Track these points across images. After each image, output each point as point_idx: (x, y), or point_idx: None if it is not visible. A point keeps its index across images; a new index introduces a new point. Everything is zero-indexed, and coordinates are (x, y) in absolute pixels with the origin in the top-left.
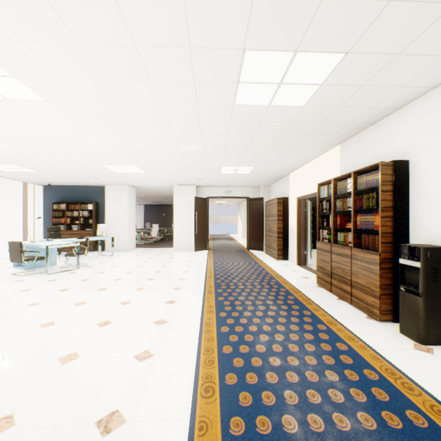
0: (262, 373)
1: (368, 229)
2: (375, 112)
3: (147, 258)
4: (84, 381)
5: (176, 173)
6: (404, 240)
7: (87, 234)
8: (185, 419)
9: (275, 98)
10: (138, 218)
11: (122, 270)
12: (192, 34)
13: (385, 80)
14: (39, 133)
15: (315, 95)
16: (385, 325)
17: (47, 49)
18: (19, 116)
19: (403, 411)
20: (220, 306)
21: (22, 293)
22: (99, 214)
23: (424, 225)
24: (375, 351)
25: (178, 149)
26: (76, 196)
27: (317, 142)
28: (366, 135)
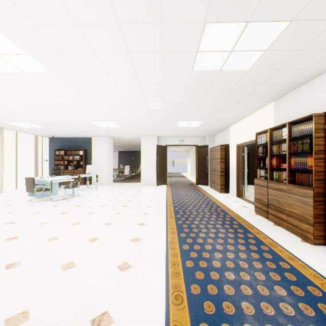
0: (220, 286)
1: (302, 169)
2: (308, 73)
3: (121, 190)
4: (80, 285)
5: (143, 127)
6: None
7: (79, 172)
8: (161, 322)
9: (225, 63)
10: (114, 161)
11: (104, 199)
12: (164, 11)
13: (321, 44)
14: (46, 98)
15: (259, 60)
16: (318, 248)
17: (53, 31)
18: (32, 85)
19: None
20: (180, 228)
21: (34, 215)
22: (87, 158)
23: None
24: (314, 270)
25: (146, 108)
26: (71, 145)
27: (255, 100)
28: (298, 93)
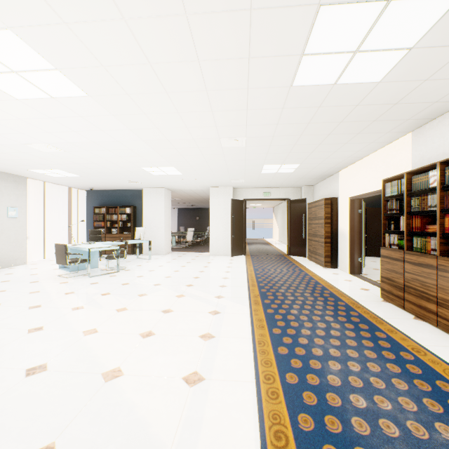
0: (345, 418)
1: None
2: None
3: (183, 262)
4: (129, 407)
5: (213, 174)
6: None
7: (126, 237)
8: None
9: (344, 73)
10: (172, 222)
11: (160, 274)
12: None
13: None
14: (82, 134)
15: (399, 65)
16: None
17: (90, 31)
18: (63, 116)
19: None
20: (272, 321)
21: (66, 296)
22: (137, 218)
23: None
24: None
25: (219, 147)
26: (115, 200)
27: (383, 131)
28: None
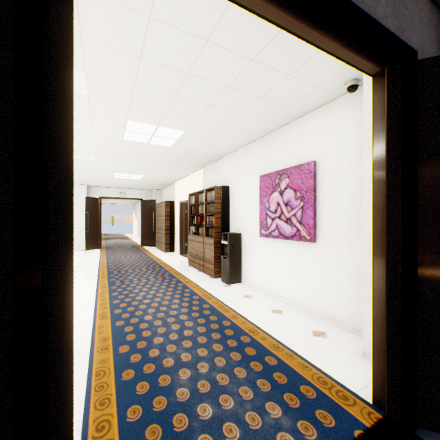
0: (138, 306)
1: (211, 225)
2: (215, 155)
3: None
4: None
5: None
6: (227, 231)
7: None
8: (90, 327)
9: (151, 141)
10: None
11: None
12: (92, 108)
13: (212, 144)
14: None
15: (177, 143)
16: (216, 279)
17: None
18: None
19: (202, 305)
20: (113, 284)
21: None
22: None
23: (234, 222)
24: (204, 289)
25: None
26: None
27: (188, 165)
28: (214, 166)
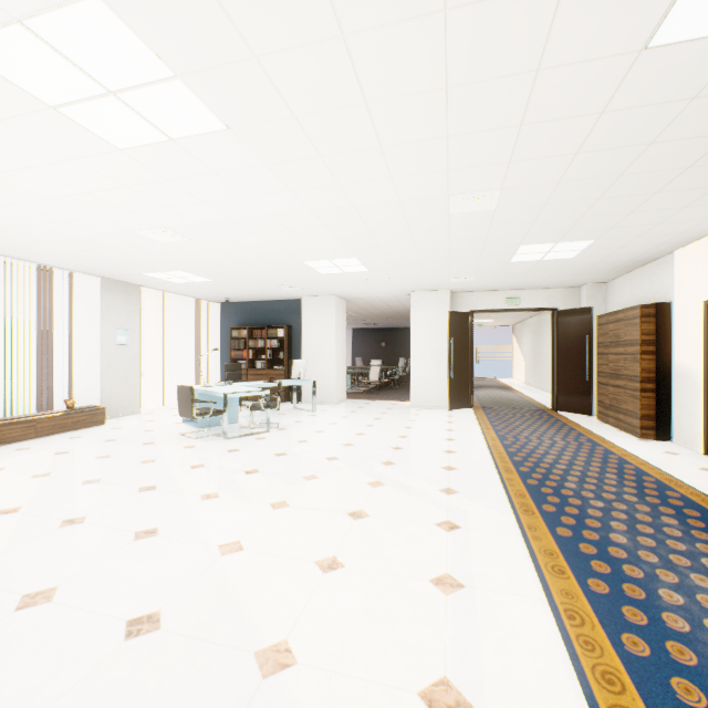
0: None
1: None
2: None
3: (368, 418)
4: None
5: (421, 267)
6: None
7: (277, 375)
8: None
9: None
10: None
11: (334, 439)
12: None
13: None
14: (216, 207)
15: None
16: None
17: None
18: (188, 175)
19: None
20: (577, 558)
21: (193, 472)
22: (293, 344)
23: None
24: None
25: (443, 214)
26: (261, 317)
27: None
28: None
